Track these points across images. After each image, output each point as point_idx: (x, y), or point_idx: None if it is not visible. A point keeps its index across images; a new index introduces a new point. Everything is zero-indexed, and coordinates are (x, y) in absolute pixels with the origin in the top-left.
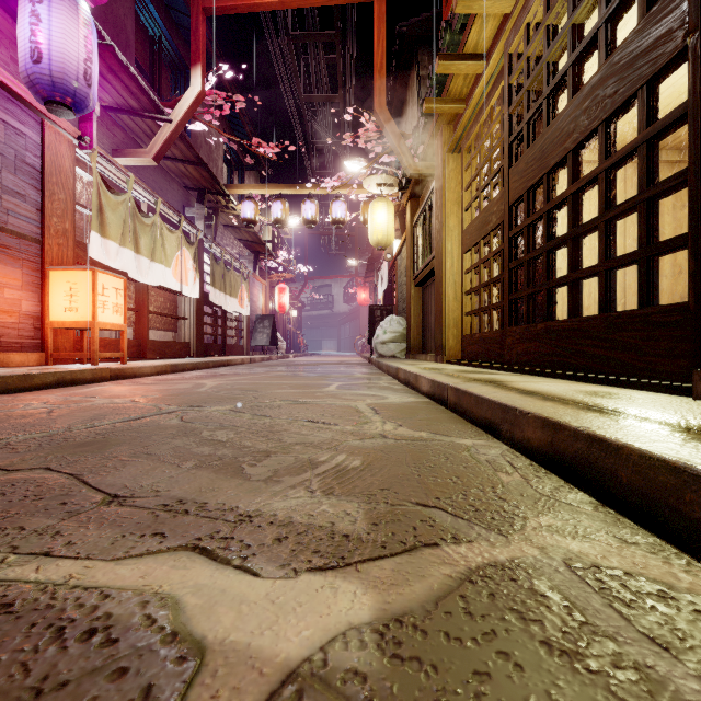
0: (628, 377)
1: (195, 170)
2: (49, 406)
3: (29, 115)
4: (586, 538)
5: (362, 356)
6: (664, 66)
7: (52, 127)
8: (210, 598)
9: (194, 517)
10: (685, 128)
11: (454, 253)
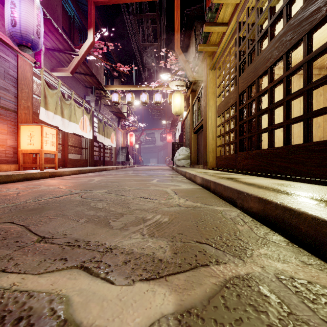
0: (298, 176)
1: (90, 78)
2: (18, 190)
3: (10, 52)
4: (285, 261)
5: (168, 166)
6: (316, 24)
7: (21, 57)
8: (87, 297)
9: (82, 249)
10: (321, 58)
11: (212, 117)
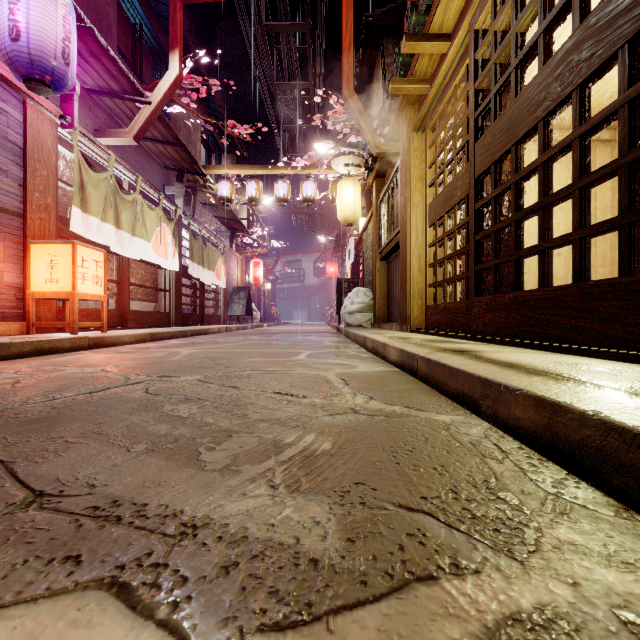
0: (607, 348)
1: (174, 151)
2: (18, 376)
3: (10, 94)
4: (626, 565)
5: (330, 325)
6: None
7: (34, 106)
8: None
9: (125, 528)
10: (639, 108)
11: (418, 227)
